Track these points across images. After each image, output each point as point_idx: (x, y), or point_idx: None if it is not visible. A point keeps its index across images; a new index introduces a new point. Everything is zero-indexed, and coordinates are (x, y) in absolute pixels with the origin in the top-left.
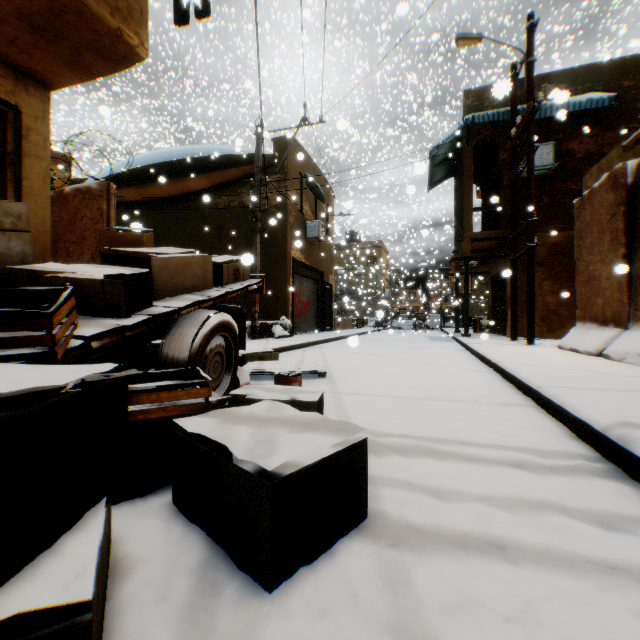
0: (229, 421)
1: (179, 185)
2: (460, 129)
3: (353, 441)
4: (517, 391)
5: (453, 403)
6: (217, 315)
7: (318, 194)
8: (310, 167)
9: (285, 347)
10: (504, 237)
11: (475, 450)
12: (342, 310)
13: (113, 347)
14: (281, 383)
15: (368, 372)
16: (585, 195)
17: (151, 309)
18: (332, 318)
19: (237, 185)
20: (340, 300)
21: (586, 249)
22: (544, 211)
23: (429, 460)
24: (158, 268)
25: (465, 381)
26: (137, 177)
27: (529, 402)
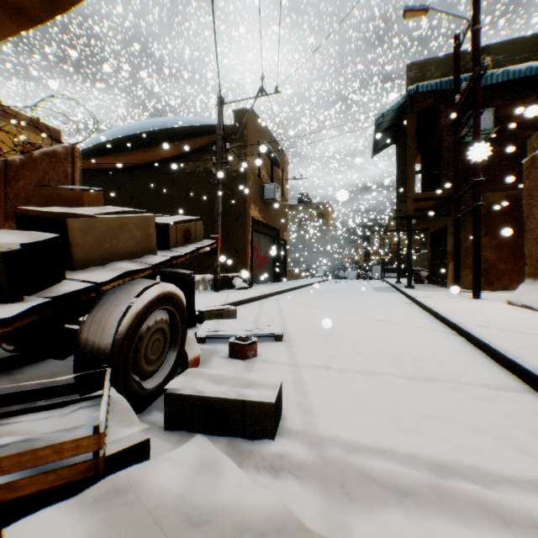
0: (109, 533)
1: (151, 153)
2: (403, 99)
3: (323, 465)
4: (494, 363)
5: (430, 384)
6: (155, 287)
7: (274, 160)
8: (267, 136)
9: (244, 300)
10: (445, 197)
11: (503, 494)
12: (295, 262)
13: (8, 336)
14: (235, 352)
15: (325, 332)
16: (537, 154)
17: (59, 286)
18: (286, 270)
19: (202, 152)
20: (293, 253)
21: (537, 207)
22: (483, 173)
23: (444, 523)
24: (79, 232)
25: (429, 346)
26: (115, 147)
27: (518, 383)
